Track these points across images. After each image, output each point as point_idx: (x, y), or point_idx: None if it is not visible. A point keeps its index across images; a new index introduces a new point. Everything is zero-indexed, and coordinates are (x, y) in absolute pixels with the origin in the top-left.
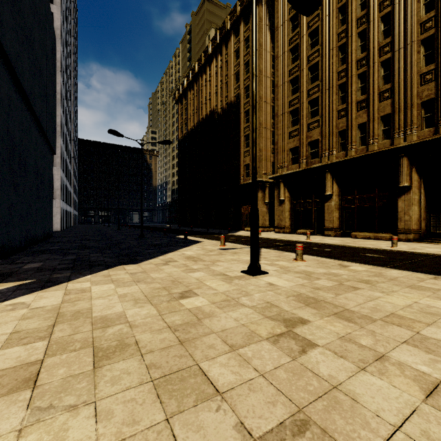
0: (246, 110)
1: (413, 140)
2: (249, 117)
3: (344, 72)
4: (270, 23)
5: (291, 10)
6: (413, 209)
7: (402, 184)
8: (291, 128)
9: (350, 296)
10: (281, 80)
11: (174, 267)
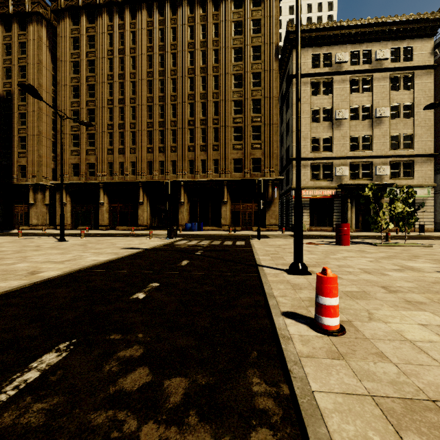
0: (21, 112)
1: (144, 179)
2: (25, 120)
3: (112, 126)
4: (51, 46)
5: (72, 56)
6: (145, 214)
7: (140, 201)
8: (72, 148)
9: (101, 241)
10: (63, 106)
11: (10, 244)
